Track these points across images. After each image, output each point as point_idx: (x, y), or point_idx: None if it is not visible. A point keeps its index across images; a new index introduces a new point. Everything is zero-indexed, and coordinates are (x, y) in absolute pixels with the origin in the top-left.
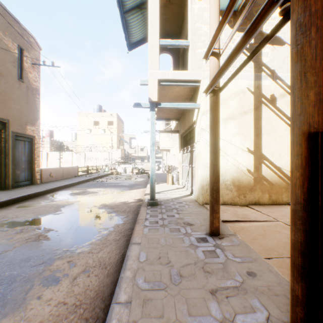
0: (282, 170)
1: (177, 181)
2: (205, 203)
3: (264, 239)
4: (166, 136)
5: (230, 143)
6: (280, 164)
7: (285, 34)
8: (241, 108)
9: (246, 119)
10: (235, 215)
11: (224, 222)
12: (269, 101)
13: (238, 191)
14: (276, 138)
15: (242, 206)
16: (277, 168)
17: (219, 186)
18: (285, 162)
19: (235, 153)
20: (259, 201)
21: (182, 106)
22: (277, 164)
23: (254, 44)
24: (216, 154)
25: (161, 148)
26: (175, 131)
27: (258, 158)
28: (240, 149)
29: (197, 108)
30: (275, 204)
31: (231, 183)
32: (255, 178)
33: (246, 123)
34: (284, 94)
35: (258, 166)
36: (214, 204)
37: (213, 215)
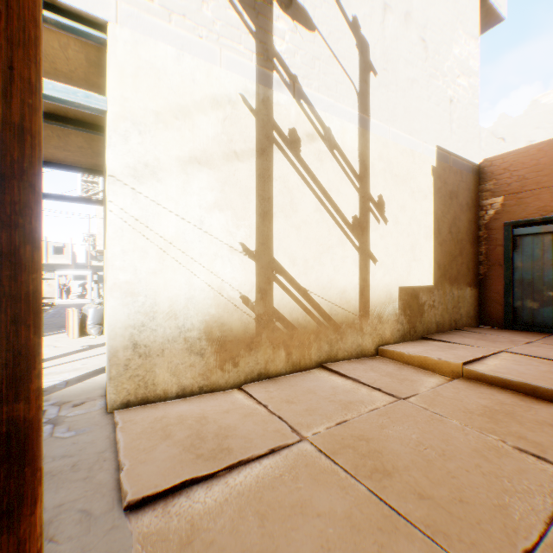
0: (311, 295)
1: (99, 326)
2: (123, 403)
3: None
4: None
5: (200, 228)
6: (308, 282)
7: (317, 10)
8: (229, 142)
9: (238, 172)
10: (193, 447)
11: (135, 507)
12: (287, 142)
13: (220, 353)
14: (301, 225)
15: (229, 391)
16: (302, 291)
17: (33, 418)
18: (317, 279)
19: (214, 256)
20: (268, 369)
21: None
22: (302, 282)
23: None
24: None
25: (99, 248)
26: (94, 200)
27: (266, 268)
28: (226, 245)
29: (99, 113)
30: (298, 370)
31: (202, 334)
32: (260, 316)
33: (240, 183)
34: (315, 135)
35: (265, 287)
36: None
37: None
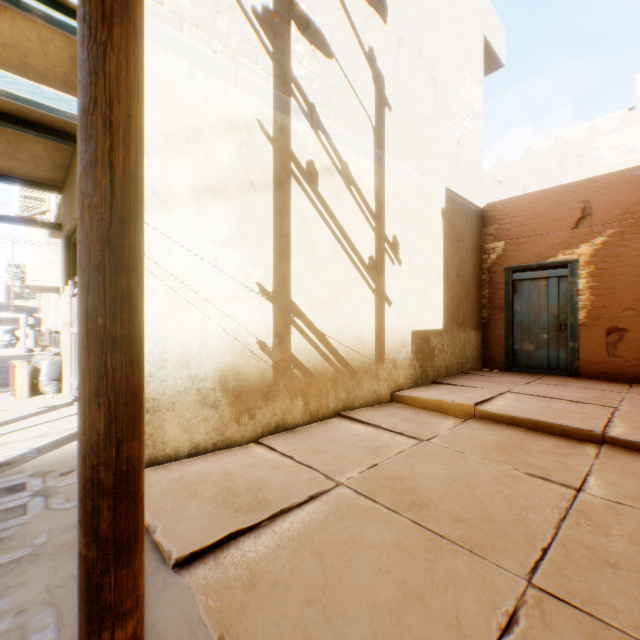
0: (328, 339)
1: (57, 382)
2: None
3: (331, 626)
4: (51, 249)
5: (215, 266)
6: (326, 326)
7: (334, 36)
8: (245, 171)
9: (255, 205)
10: (228, 502)
11: (183, 563)
12: (305, 175)
13: (236, 405)
14: (319, 265)
15: (246, 446)
16: (320, 335)
17: (142, 457)
18: (334, 322)
19: (229, 297)
20: (286, 421)
21: (19, 89)
22: (320, 326)
23: (275, 15)
24: (120, 279)
25: (31, 283)
26: (50, 224)
27: (284, 311)
28: (242, 285)
29: None
30: (316, 420)
31: (216, 384)
32: (277, 363)
33: (256, 217)
34: (333, 169)
35: (283, 332)
36: (106, 571)
37: (100, 639)
